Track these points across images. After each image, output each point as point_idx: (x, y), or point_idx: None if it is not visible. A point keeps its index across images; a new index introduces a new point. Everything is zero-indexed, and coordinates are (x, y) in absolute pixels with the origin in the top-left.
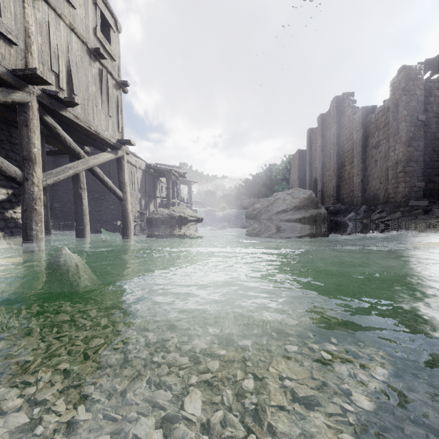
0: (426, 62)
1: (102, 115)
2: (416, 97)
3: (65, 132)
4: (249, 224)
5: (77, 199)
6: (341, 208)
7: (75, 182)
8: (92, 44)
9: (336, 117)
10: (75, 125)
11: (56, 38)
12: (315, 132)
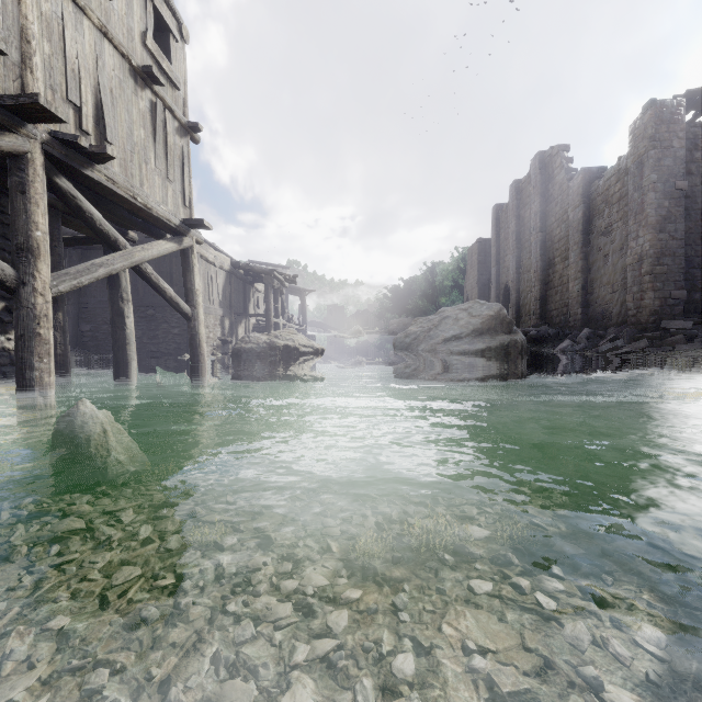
0: (687, 96)
1: (156, 178)
2: (672, 152)
3: (94, 206)
4: (399, 359)
5: (116, 318)
6: (549, 333)
7: (113, 289)
8: (140, 59)
9: (540, 186)
10: (109, 194)
11: (76, 47)
12: (505, 210)
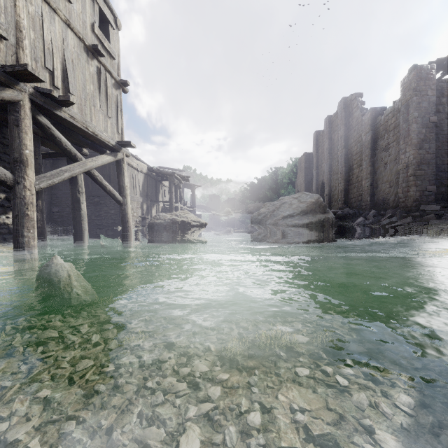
0: (437, 62)
1: (100, 116)
2: (427, 98)
3: (61, 133)
4: (254, 229)
5: (75, 204)
6: (350, 213)
7: (73, 185)
8: (90, 41)
9: (344, 119)
10: (71, 126)
11: (50, 34)
12: (322, 135)
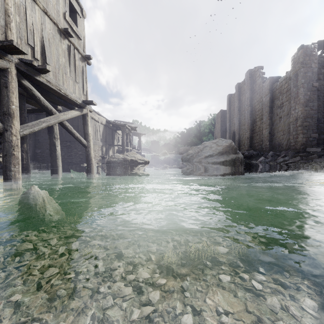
0: (318, 43)
1: (70, 81)
2: (311, 69)
3: (41, 94)
4: (184, 166)
5: (51, 147)
6: (254, 154)
7: (50, 133)
8: (62, 25)
9: (249, 85)
10: (48, 88)
11: (32, 19)
12: (233, 97)
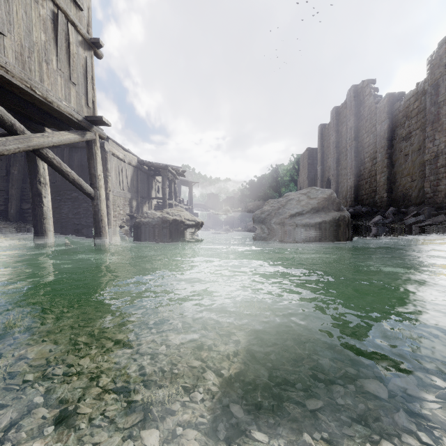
0: None
1: (58, 78)
2: None
3: (1, 99)
4: (257, 229)
5: (34, 198)
6: (362, 211)
7: (32, 174)
8: None
9: (354, 108)
10: (5, 84)
11: None
12: (327, 128)
